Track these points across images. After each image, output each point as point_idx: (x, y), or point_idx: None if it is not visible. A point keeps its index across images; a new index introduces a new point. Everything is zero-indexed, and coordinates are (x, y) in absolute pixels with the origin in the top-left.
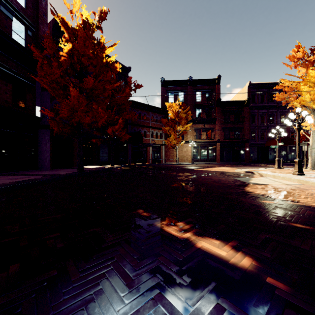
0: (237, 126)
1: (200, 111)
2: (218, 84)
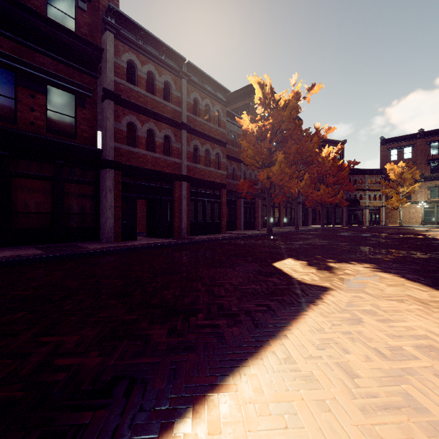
0: None
1: (436, 166)
2: None
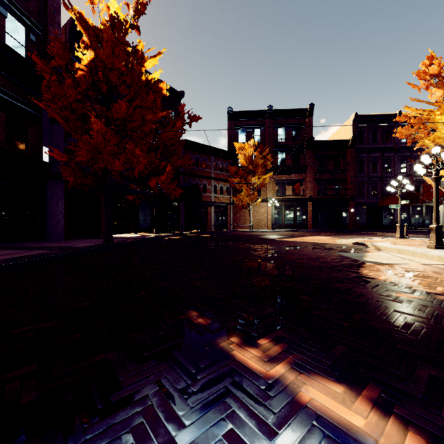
0: (338, 177)
1: (283, 156)
2: (310, 117)
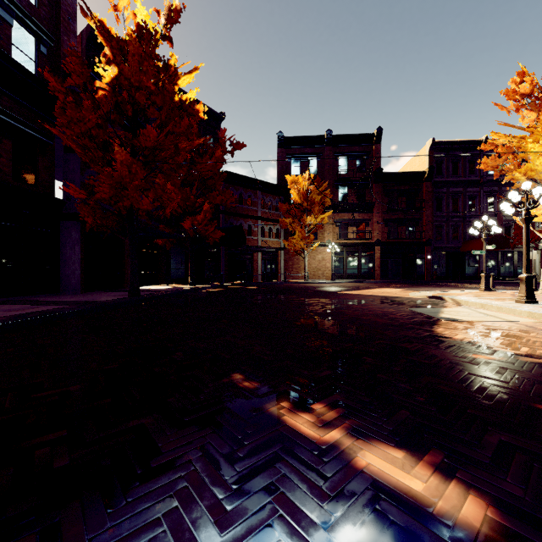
0: (412, 217)
1: (345, 191)
2: (377, 144)
